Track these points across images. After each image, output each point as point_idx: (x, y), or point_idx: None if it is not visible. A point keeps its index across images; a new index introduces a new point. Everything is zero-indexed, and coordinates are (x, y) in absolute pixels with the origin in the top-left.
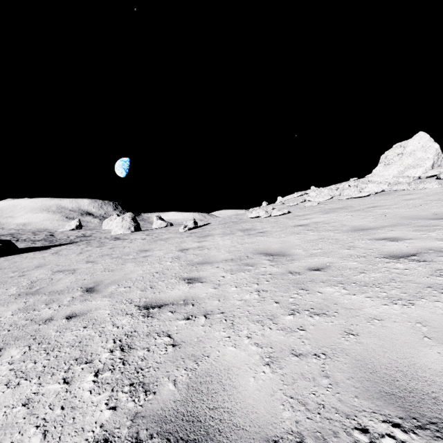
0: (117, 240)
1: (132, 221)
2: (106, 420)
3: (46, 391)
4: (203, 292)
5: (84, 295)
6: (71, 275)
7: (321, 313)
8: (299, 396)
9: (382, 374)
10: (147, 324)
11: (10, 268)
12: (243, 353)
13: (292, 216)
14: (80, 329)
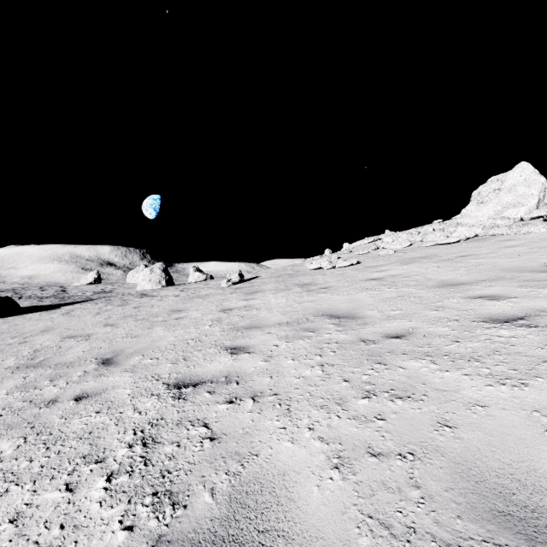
0: (144, 297)
1: (163, 274)
2: (119, 546)
3: (41, 501)
4: (251, 366)
5: (99, 369)
6: (85, 342)
7: (405, 396)
8: (380, 514)
9: (492, 484)
10: (178, 409)
11: (8, 333)
12: (304, 451)
13: (362, 267)
14: (92, 415)
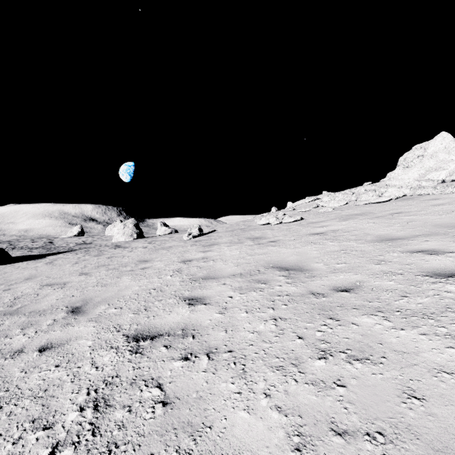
0: (117, 248)
1: (134, 228)
2: None
3: None
4: (207, 318)
5: (68, 318)
6: (60, 290)
7: (363, 357)
8: None
9: None
10: (134, 366)
11: None
12: (261, 424)
13: (306, 223)
14: (51, 369)
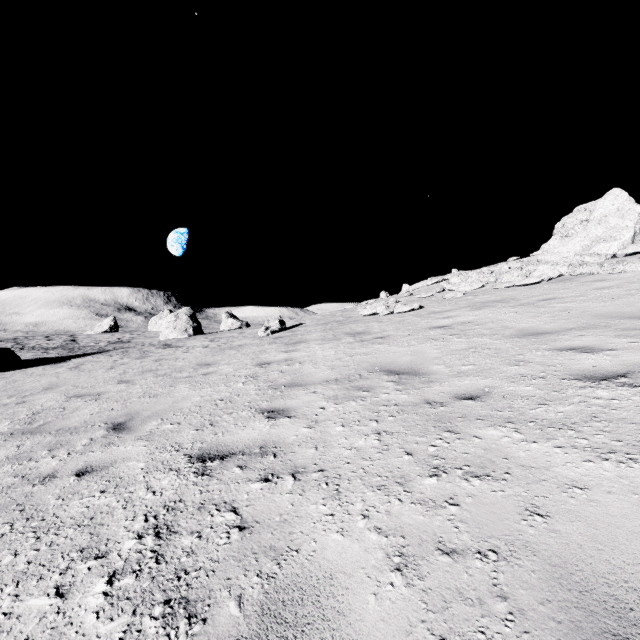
0: (167, 348)
1: (190, 320)
2: None
3: (24, 611)
4: (292, 434)
5: (109, 436)
6: (94, 402)
7: (483, 474)
8: (456, 636)
9: (602, 596)
10: (201, 489)
11: (5, 391)
12: (357, 546)
13: (426, 313)
14: (95, 495)
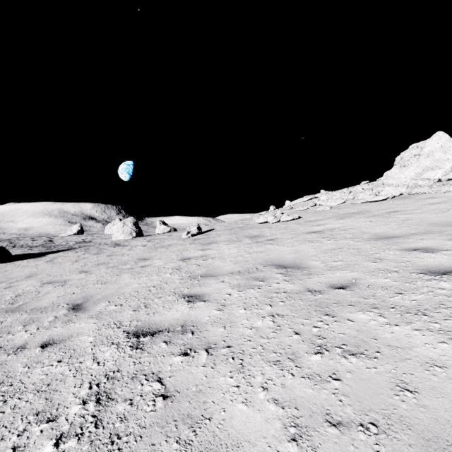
0: (116, 247)
1: (134, 226)
2: None
3: None
4: (206, 315)
5: (69, 315)
6: (60, 287)
7: (358, 352)
8: None
9: None
10: (135, 361)
11: None
12: (258, 416)
13: (303, 221)
14: (53, 364)
